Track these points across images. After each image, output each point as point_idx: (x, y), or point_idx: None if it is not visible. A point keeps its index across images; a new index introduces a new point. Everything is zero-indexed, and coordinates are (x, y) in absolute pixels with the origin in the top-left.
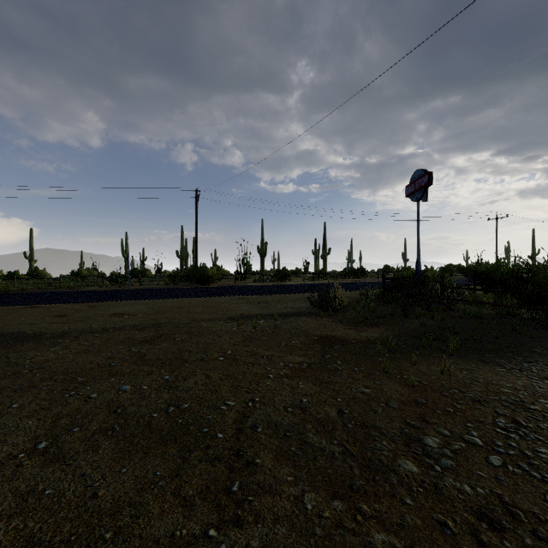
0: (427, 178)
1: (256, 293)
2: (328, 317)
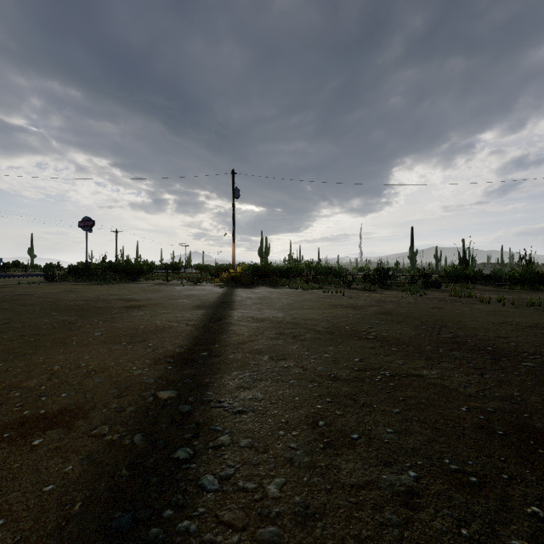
0: (93, 223)
1: None
2: (58, 283)
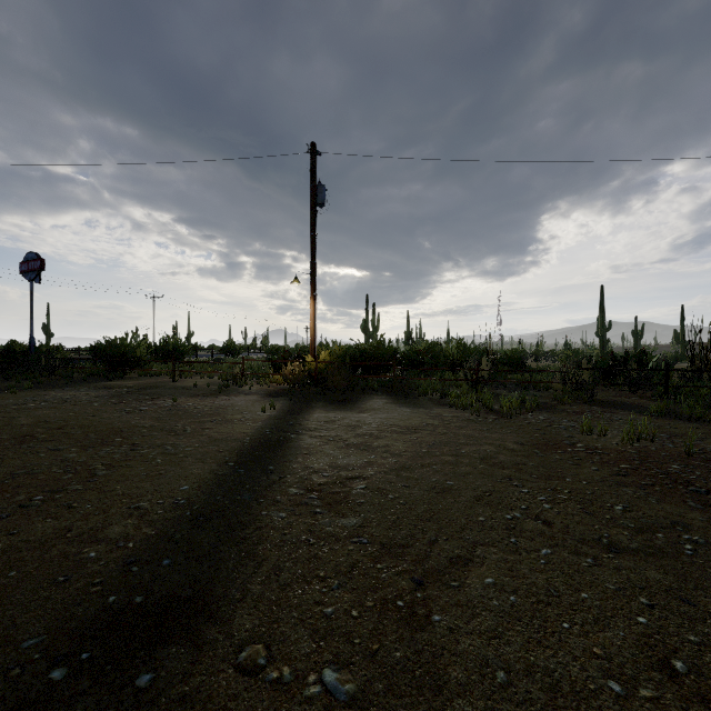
0: (40, 264)
1: None
2: None
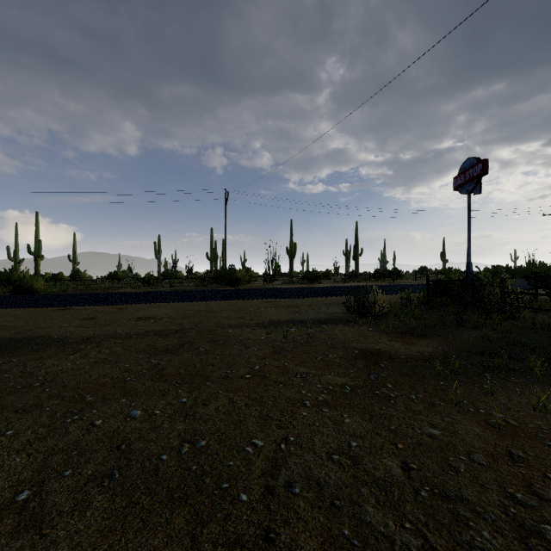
0: (481, 167)
1: (285, 296)
2: (367, 325)
